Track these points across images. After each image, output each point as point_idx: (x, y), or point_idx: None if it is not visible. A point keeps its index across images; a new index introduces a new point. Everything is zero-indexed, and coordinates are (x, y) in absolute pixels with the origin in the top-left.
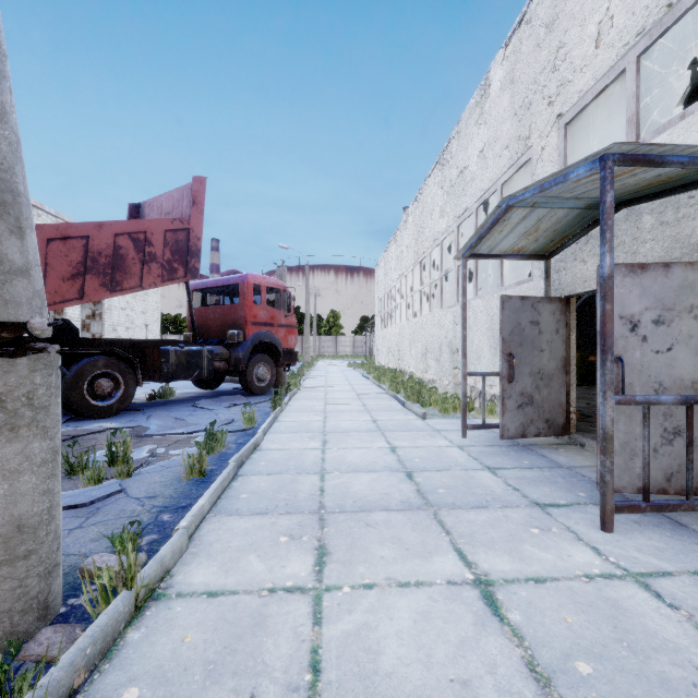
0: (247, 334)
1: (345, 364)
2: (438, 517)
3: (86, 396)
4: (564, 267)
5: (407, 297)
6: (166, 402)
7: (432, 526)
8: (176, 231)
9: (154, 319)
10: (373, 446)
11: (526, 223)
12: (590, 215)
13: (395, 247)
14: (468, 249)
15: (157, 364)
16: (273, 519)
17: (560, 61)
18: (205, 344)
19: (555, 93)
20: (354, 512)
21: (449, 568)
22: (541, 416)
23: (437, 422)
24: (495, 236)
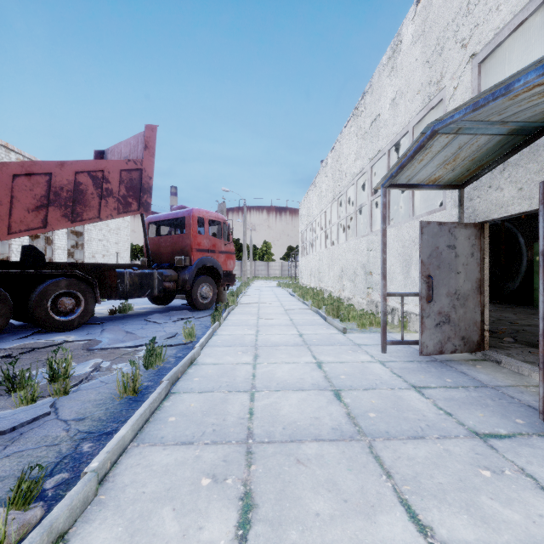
0: (192, 259)
1: (275, 284)
2: (374, 451)
3: (50, 312)
4: (478, 195)
5: (326, 229)
6: (124, 317)
7: (369, 464)
8: (130, 171)
9: (125, 248)
10: (300, 361)
11: (446, 151)
12: (511, 142)
13: (316, 188)
14: (388, 178)
15: (114, 285)
16: (197, 452)
17: (473, 5)
18: (158, 267)
19: (468, 35)
20: (284, 442)
21: (400, 536)
22: (457, 333)
23: (357, 336)
24: (415, 165)
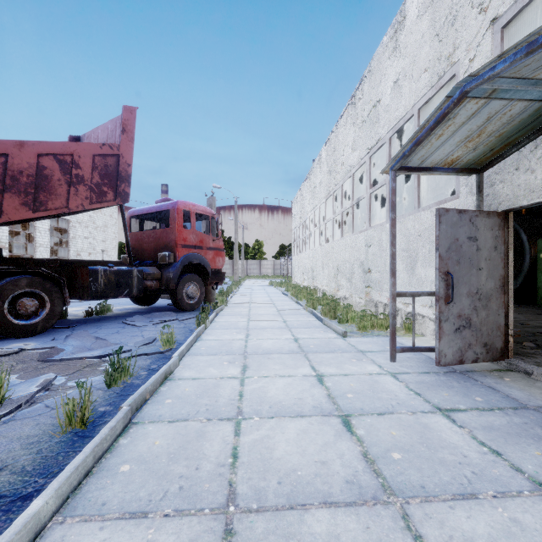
0: (177, 255)
1: (267, 283)
2: (413, 525)
3: (7, 315)
4: (501, 180)
5: (320, 225)
6: (100, 319)
7: None
8: (105, 156)
9: (112, 246)
10: (297, 374)
11: (472, 123)
12: None
13: (309, 184)
14: (399, 159)
15: (86, 283)
16: (150, 533)
17: None
18: (140, 264)
19: None
20: (280, 509)
21: None
22: (479, 339)
23: (359, 341)
24: (432, 142)
